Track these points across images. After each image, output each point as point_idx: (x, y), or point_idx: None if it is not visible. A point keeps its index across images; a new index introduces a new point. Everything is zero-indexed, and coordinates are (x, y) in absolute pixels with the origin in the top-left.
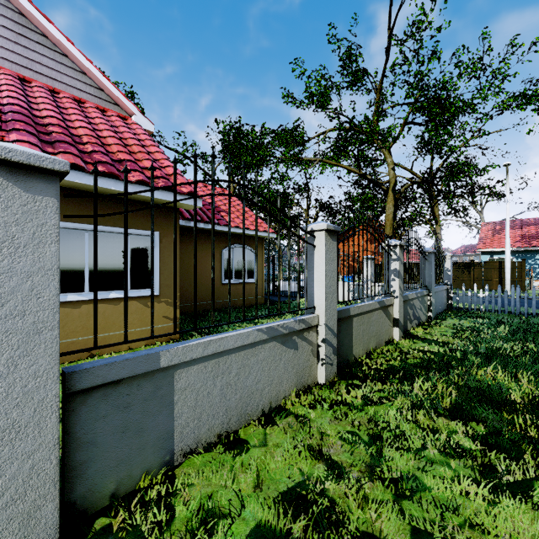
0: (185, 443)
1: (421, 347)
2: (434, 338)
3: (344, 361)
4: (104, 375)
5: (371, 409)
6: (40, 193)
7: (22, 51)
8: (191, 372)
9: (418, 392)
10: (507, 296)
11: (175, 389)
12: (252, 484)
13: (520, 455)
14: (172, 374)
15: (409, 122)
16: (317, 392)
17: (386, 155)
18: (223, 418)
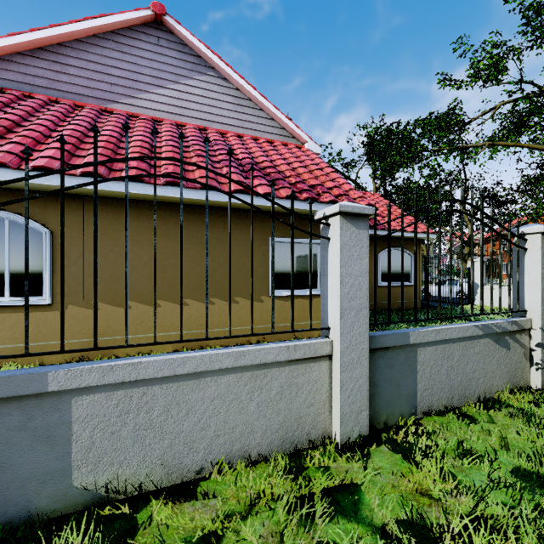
0: (423, 404)
1: None
2: None
3: None
4: (382, 342)
5: None
6: (361, 228)
7: (237, 116)
8: (427, 351)
9: None
10: None
11: (417, 362)
12: (497, 443)
13: None
14: (415, 350)
15: None
16: (532, 394)
17: None
18: (448, 394)
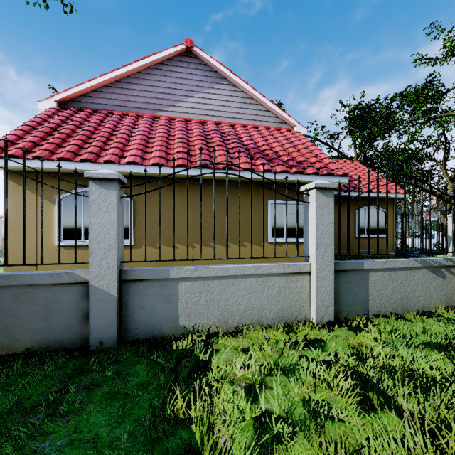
0: (374, 309)
1: None
2: None
3: None
4: (343, 266)
5: None
6: (329, 196)
7: (243, 111)
8: (376, 275)
9: None
10: None
11: (369, 281)
12: (420, 331)
13: None
14: (368, 273)
15: None
16: None
17: None
18: (393, 305)
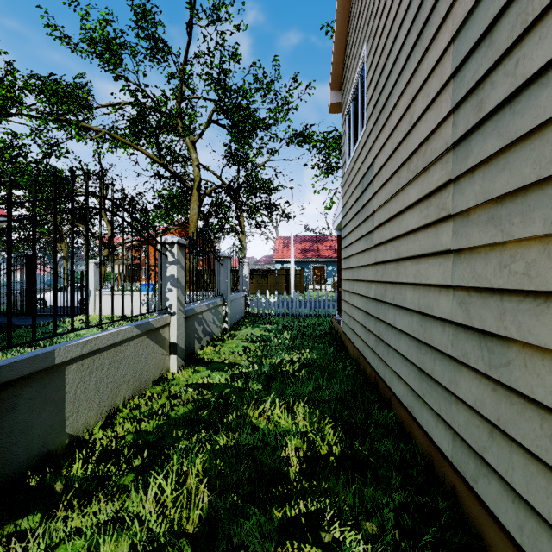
0: None
1: (200, 380)
2: (222, 358)
3: (35, 461)
4: None
5: None
6: None
7: None
8: None
9: (152, 510)
10: (291, 300)
11: None
12: None
13: None
14: None
15: (214, 121)
16: None
17: (190, 149)
18: None
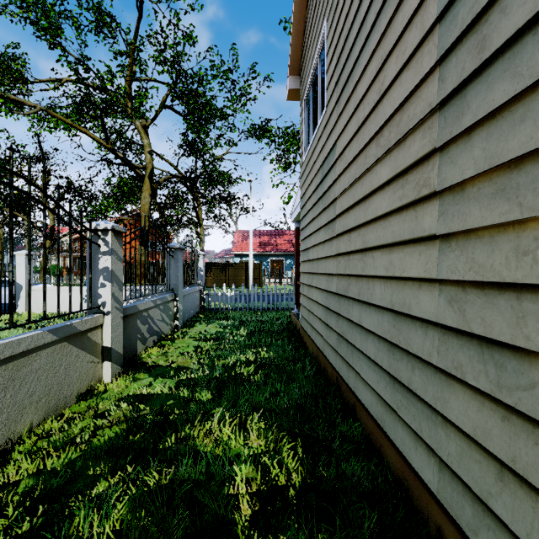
0: None
1: (138, 391)
2: (168, 362)
3: None
4: None
5: None
6: None
7: None
8: None
9: None
10: (248, 294)
11: None
12: None
13: None
14: None
15: (168, 106)
16: None
17: (142, 134)
18: None
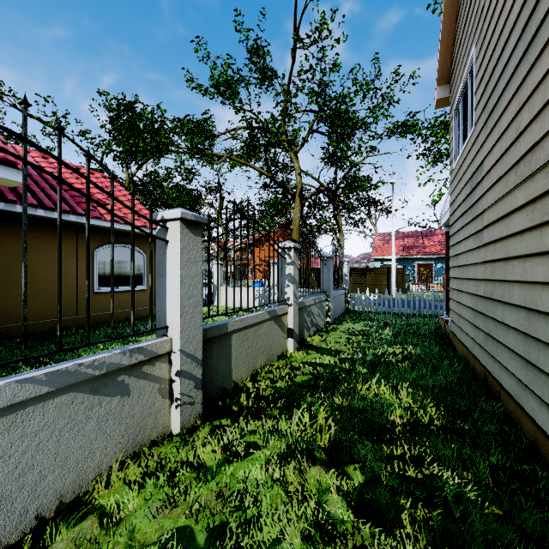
0: None
1: (313, 359)
2: (328, 346)
3: (219, 391)
4: None
5: (230, 471)
6: None
7: None
8: None
9: (296, 429)
10: (392, 298)
11: None
12: None
13: (397, 523)
14: None
15: (314, 130)
16: (163, 450)
17: (293, 160)
18: None
